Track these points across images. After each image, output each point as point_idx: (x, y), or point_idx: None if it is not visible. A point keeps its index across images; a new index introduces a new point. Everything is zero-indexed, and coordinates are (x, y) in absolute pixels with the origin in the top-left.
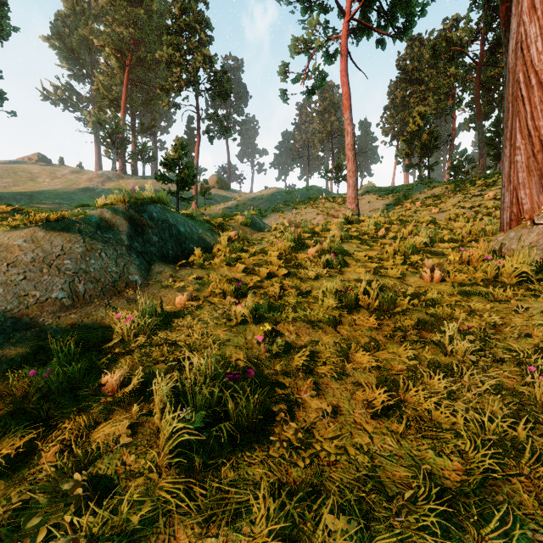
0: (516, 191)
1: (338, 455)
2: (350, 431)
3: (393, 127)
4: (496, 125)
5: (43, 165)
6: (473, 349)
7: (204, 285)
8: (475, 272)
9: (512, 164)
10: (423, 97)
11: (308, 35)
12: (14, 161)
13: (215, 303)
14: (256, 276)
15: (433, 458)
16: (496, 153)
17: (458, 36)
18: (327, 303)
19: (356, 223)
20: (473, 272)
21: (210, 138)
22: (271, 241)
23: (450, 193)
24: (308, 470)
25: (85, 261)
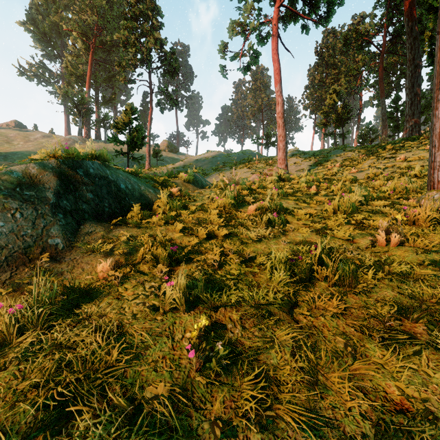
0: None
1: None
2: None
3: (312, 103)
4: (395, 102)
5: (19, 130)
6: None
7: (136, 248)
8: (432, 235)
9: None
10: (337, 78)
11: (244, 18)
12: None
13: (145, 273)
14: (194, 237)
15: None
16: (396, 125)
17: (365, 29)
18: (278, 277)
19: (288, 181)
20: (432, 235)
21: (161, 109)
22: (211, 197)
23: (363, 156)
24: None
25: None
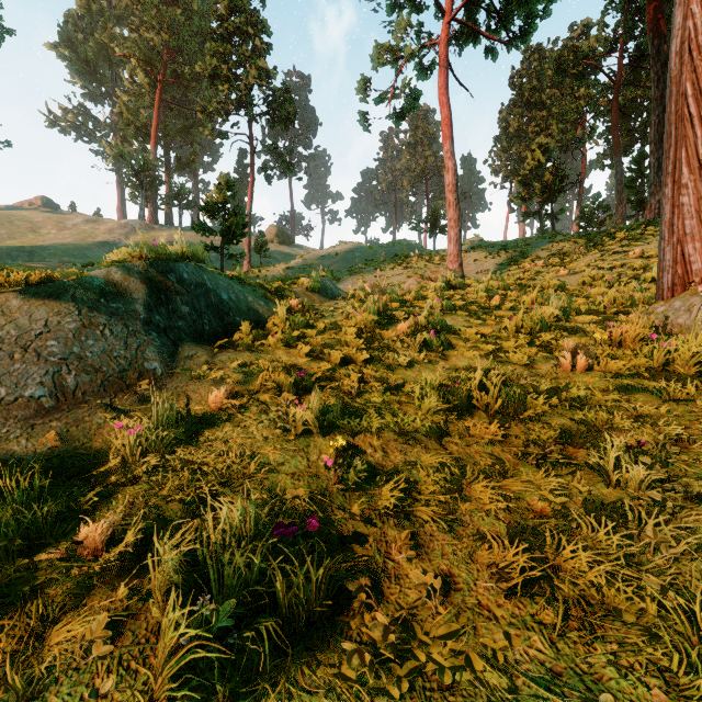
0: (681, 245)
1: (457, 671)
2: (473, 621)
3: (505, 164)
4: (639, 163)
5: (49, 211)
6: (652, 479)
7: (251, 375)
8: (634, 358)
9: (675, 208)
10: (545, 125)
11: (396, 40)
12: (11, 207)
13: (267, 402)
14: (326, 362)
15: (615, 679)
16: (639, 199)
17: (590, 47)
18: (428, 403)
19: (460, 288)
20: (632, 358)
21: (268, 177)
22: (346, 312)
23: (581, 249)
24: (407, 700)
25: (79, 342)
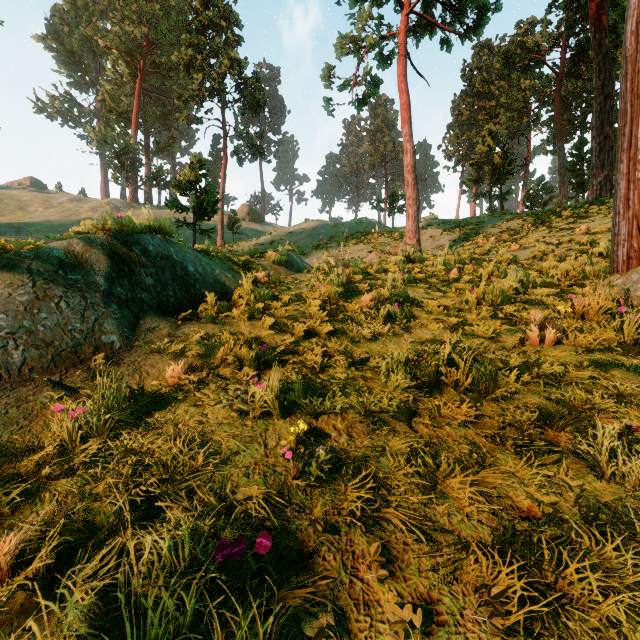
0: (637, 219)
1: None
2: None
3: (457, 150)
4: (579, 148)
5: (37, 191)
6: None
7: (213, 348)
8: (601, 331)
9: (631, 183)
10: (493, 114)
11: (358, 31)
12: (1, 186)
13: (227, 377)
14: (289, 334)
15: None
16: (580, 181)
17: (535, 42)
18: (395, 380)
19: (419, 262)
20: (601, 331)
21: (239, 160)
22: (311, 285)
23: (529, 226)
24: None
25: (30, 315)
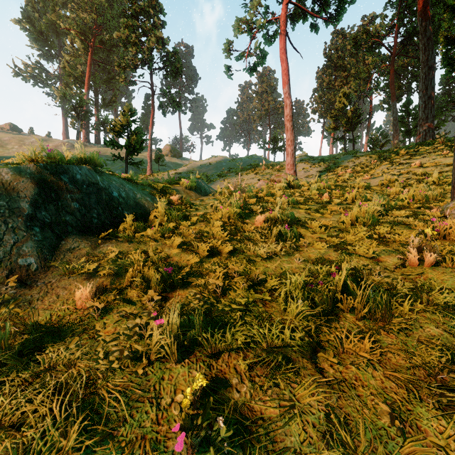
0: None
1: None
2: None
3: (320, 106)
4: (407, 106)
5: (14, 133)
6: None
7: (125, 268)
8: None
9: None
10: (346, 81)
11: (250, 16)
12: None
13: (132, 301)
14: (194, 254)
15: None
16: (407, 130)
17: (376, 30)
18: (295, 310)
19: (297, 188)
20: None
21: (163, 112)
22: (215, 206)
23: (375, 161)
24: None
25: None
